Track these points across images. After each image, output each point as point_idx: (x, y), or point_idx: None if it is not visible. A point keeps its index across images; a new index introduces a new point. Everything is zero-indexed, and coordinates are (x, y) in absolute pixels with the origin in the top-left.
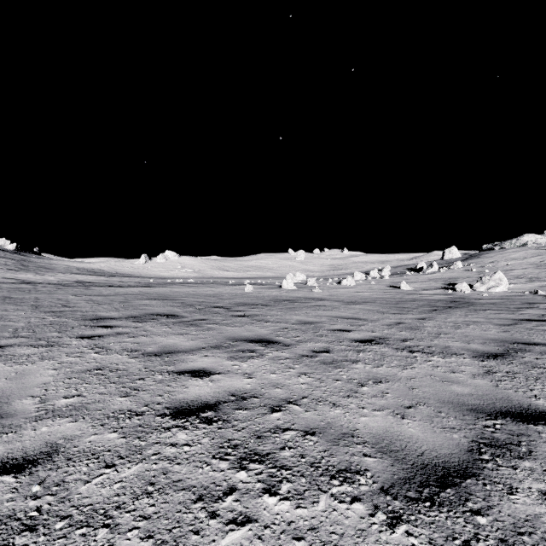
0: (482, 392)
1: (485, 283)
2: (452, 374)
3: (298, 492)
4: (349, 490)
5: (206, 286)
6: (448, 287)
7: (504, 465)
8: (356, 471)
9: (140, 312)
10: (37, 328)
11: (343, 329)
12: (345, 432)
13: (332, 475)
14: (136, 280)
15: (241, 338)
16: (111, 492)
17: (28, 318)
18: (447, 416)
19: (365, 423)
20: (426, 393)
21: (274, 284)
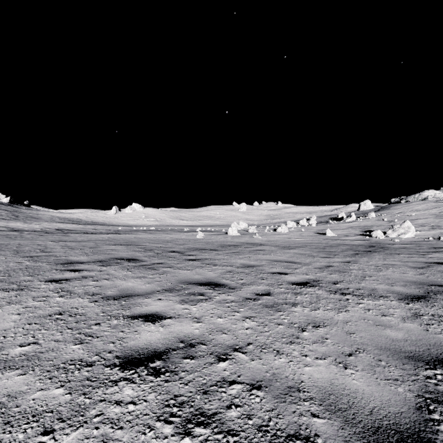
0: (415, 336)
1: (395, 231)
2: (383, 317)
3: None
4: None
5: (165, 233)
6: (365, 233)
7: None
8: (306, 437)
9: (106, 257)
10: (13, 272)
11: (281, 272)
12: (291, 385)
13: (281, 442)
14: (107, 227)
15: (191, 281)
16: None
17: (7, 263)
18: (388, 365)
19: (310, 374)
20: (363, 339)
21: (221, 231)
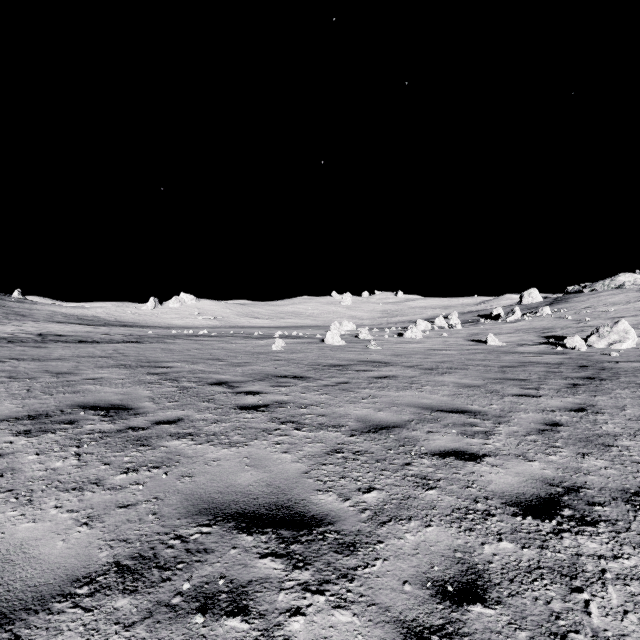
0: None
1: (603, 337)
2: None
3: None
4: None
5: (221, 340)
6: (548, 340)
7: None
8: None
9: (63, 401)
10: None
11: (460, 451)
12: None
13: None
14: (130, 331)
15: (226, 502)
16: None
17: None
18: None
19: None
20: None
21: (314, 337)
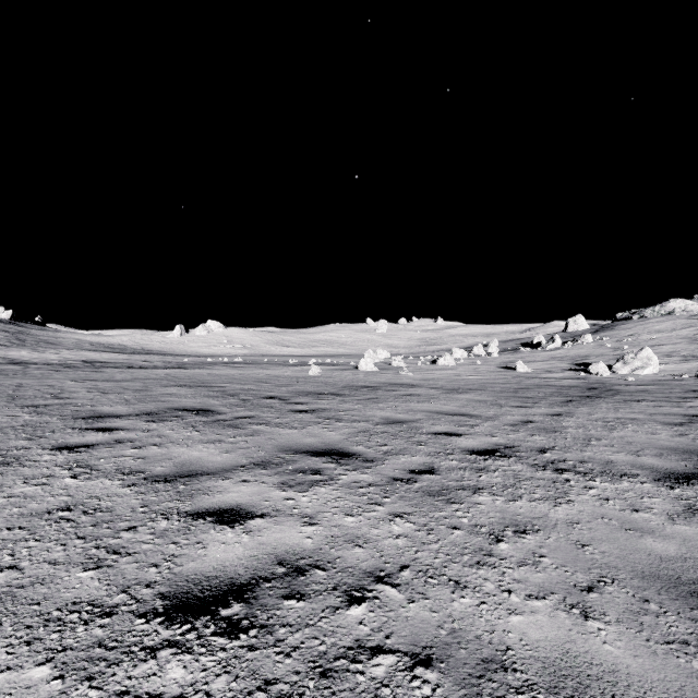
0: None
1: (628, 363)
2: (635, 513)
3: None
4: None
5: (258, 367)
6: (578, 368)
7: None
8: None
9: (159, 406)
10: None
11: (449, 432)
12: (488, 655)
13: None
14: (165, 358)
15: (300, 448)
16: None
17: None
18: (663, 612)
19: (521, 631)
20: (607, 556)
21: (348, 364)
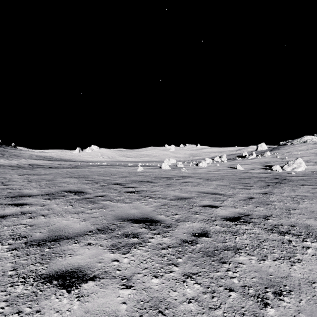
0: None
1: (290, 165)
2: None
3: None
4: None
5: (113, 167)
6: (266, 167)
7: None
8: None
9: (56, 189)
10: None
11: (211, 205)
12: None
13: None
14: (70, 163)
15: (127, 217)
16: None
17: None
18: None
19: None
20: None
21: (156, 166)
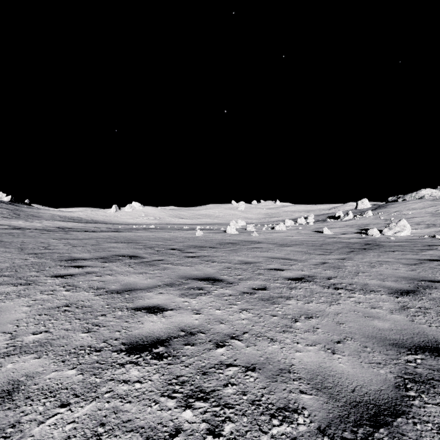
0: (400, 326)
1: (391, 229)
2: (373, 309)
3: (240, 433)
4: (288, 431)
5: (165, 231)
6: (361, 231)
7: (430, 402)
8: (294, 409)
9: (108, 254)
10: (20, 267)
11: (277, 268)
12: (283, 367)
13: (272, 414)
14: (107, 226)
15: (191, 276)
16: (62, 434)
17: (13, 259)
18: (372, 351)
19: (300, 358)
20: (351, 328)
21: (220, 229)
